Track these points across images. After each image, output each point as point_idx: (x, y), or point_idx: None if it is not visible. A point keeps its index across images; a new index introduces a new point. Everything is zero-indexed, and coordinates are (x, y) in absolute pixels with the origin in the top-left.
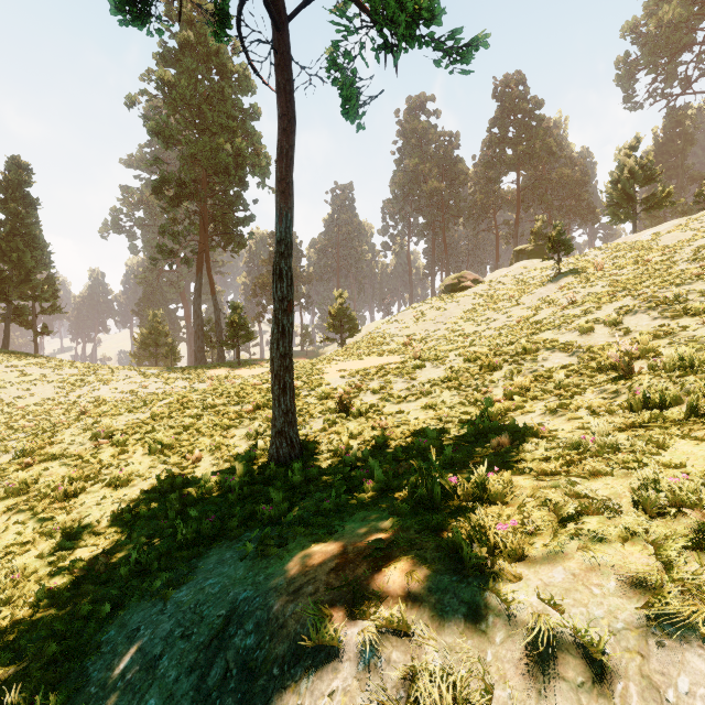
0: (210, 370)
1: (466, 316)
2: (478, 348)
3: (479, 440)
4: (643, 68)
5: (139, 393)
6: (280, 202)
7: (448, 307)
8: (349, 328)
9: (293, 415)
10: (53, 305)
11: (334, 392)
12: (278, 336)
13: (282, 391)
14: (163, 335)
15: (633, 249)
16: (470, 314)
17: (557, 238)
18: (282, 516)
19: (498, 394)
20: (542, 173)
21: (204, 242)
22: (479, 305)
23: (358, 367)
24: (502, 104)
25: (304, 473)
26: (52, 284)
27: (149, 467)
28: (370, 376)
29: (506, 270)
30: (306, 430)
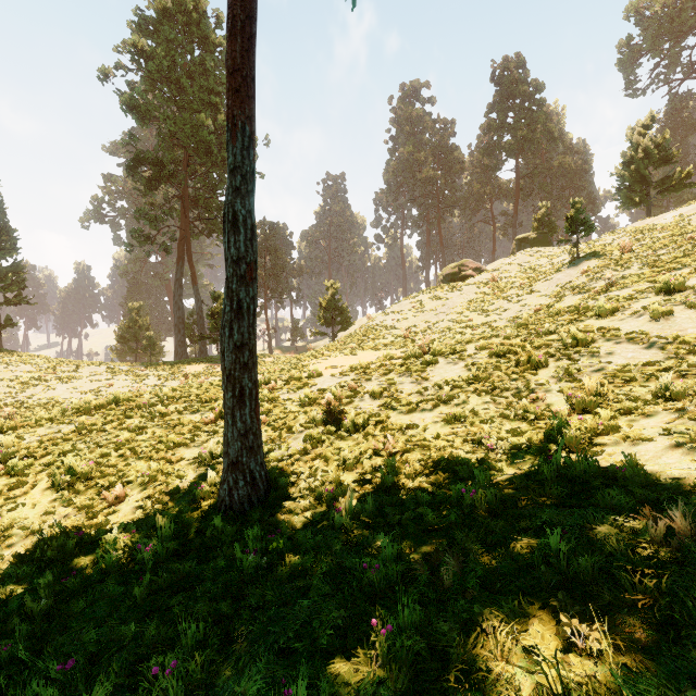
0: (188, 366)
1: (472, 306)
2: (504, 339)
3: (584, 501)
4: (646, 53)
5: (100, 393)
6: (232, 106)
7: (451, 297)
8: (341, 321)
9: (256, 437)
10: (18, 295)
11: (321, 396)
12: (230, 316)
13: (238, 401)
14: (143, 328)
15: (661, 230)
16: (477, 303)
17: (576, 217)
18: (195, 688)
19: (555, 403)
20: (541, 161)
21: (184, 228)
22: (485, 294)
23: (351, 363)
24: (501, 87)
25: (263, 545)
26: (17, 273)
27: (42, 513)
28: (367, 374)
29: (509, 258)
30: (281, 451)
